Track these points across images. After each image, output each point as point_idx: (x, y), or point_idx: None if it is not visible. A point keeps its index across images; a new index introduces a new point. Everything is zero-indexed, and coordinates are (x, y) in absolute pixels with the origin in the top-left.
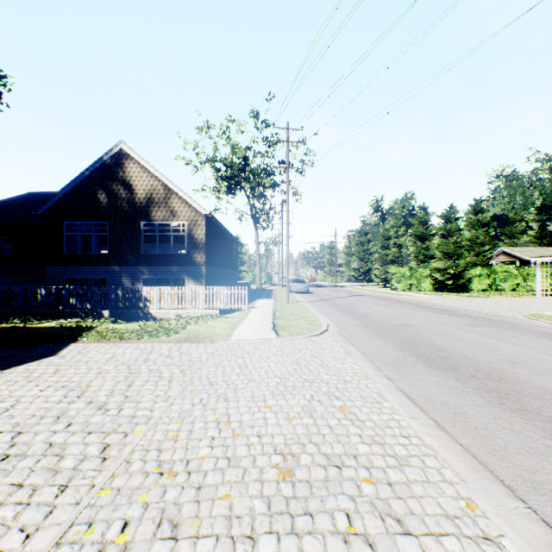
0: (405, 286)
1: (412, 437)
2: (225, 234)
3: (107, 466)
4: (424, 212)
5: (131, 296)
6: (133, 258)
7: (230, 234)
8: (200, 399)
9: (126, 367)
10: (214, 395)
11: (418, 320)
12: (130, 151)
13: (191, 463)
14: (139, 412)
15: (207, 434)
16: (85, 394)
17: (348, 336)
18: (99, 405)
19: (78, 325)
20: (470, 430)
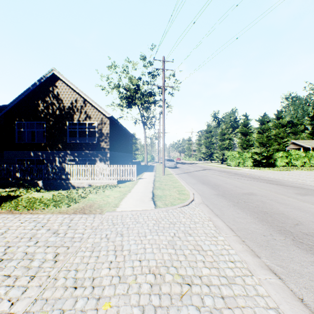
0: (236, 163)
1: None
2: (124, 130)
3: None
4: (246, 118)
5: (57, 171)
6: (61, 145)
7: (127, 131)
8: None
9: (3, 250)
10: None
11: (257, 189)
12: (59, 75)
13: None
14: None
15: None
16: None
17: (212, 206)
18: None
19: (8, 194)
20: None
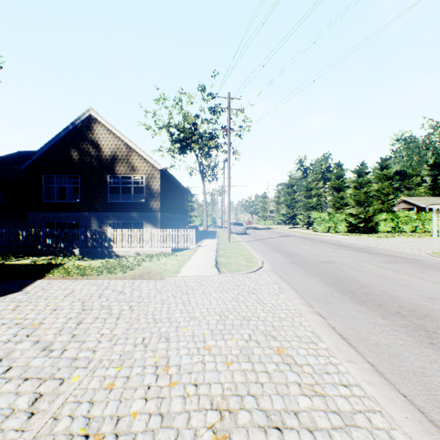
0: (325, 228)
1: (353, 386)
2: (177, 185)
3: (31, 424)
4: (340, 168)
5: (98, 237)
6: (100, 205)
7: (182, 185)
8: (142, 339)
9: (80, 304)
10: (156, 334)
11: (339, 257)
12: (98, 116)
13: (120, 422)
14: (81, 354)
15: (143, 382)
16: (35, 333)
17: (281, 273)
18: (44, 346)
19: (49, 262)
20: (409, 377)
